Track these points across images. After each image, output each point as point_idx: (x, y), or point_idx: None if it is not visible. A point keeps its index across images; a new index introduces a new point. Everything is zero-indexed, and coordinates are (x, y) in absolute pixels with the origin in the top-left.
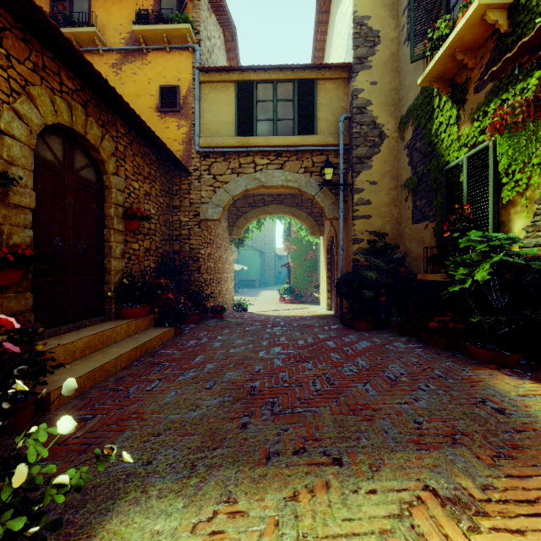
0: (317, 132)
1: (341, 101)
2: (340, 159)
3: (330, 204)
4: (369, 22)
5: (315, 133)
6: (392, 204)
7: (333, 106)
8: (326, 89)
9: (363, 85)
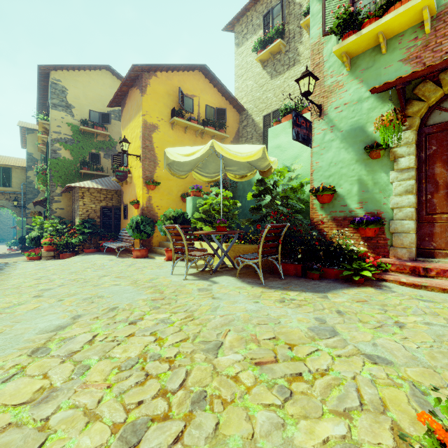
0: (12, 186)
1: (23, 177)
2: (22, 198)
3: (19, 212)
4: (34, 155)
5: (11, 187)
6: (43, 214)
7: (20, 178)
8: (17, 171)
9: (31, 175)
